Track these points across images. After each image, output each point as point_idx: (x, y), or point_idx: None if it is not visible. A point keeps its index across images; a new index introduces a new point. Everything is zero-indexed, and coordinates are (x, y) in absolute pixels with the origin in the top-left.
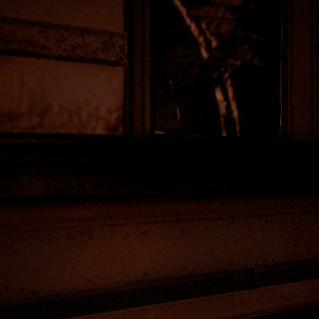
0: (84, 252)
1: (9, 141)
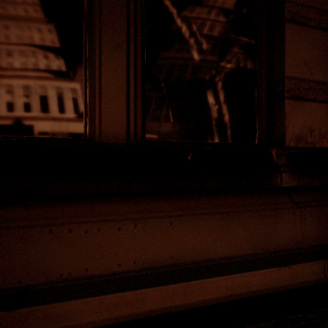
0: None
1: None
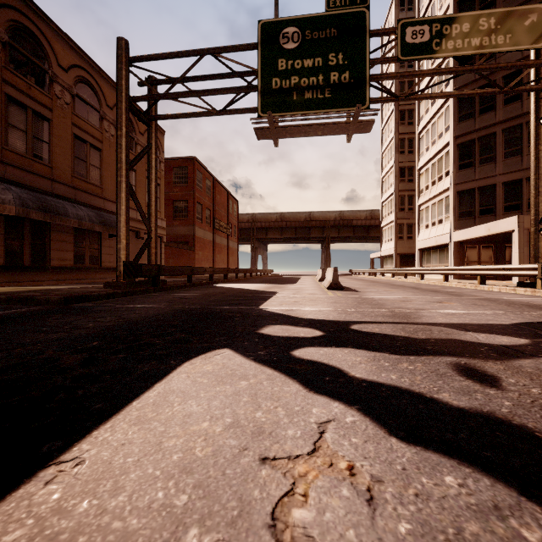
0: None
1: None
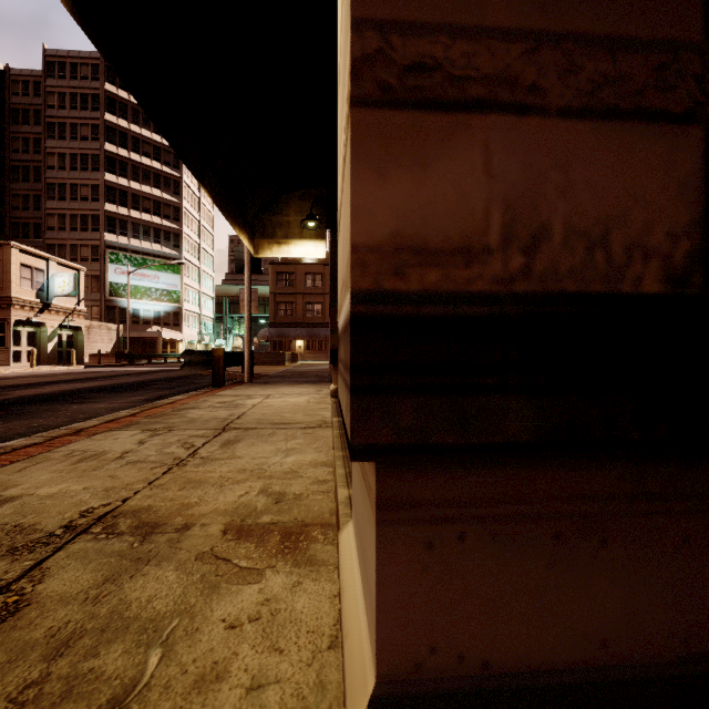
0: (591, 576)
1: (464, 312)
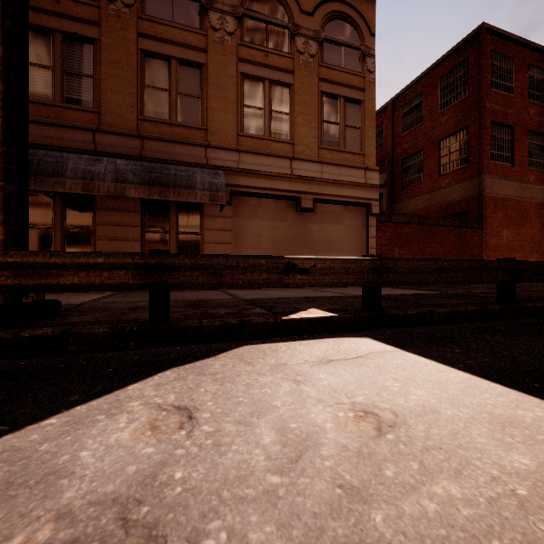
0: None
1: None
